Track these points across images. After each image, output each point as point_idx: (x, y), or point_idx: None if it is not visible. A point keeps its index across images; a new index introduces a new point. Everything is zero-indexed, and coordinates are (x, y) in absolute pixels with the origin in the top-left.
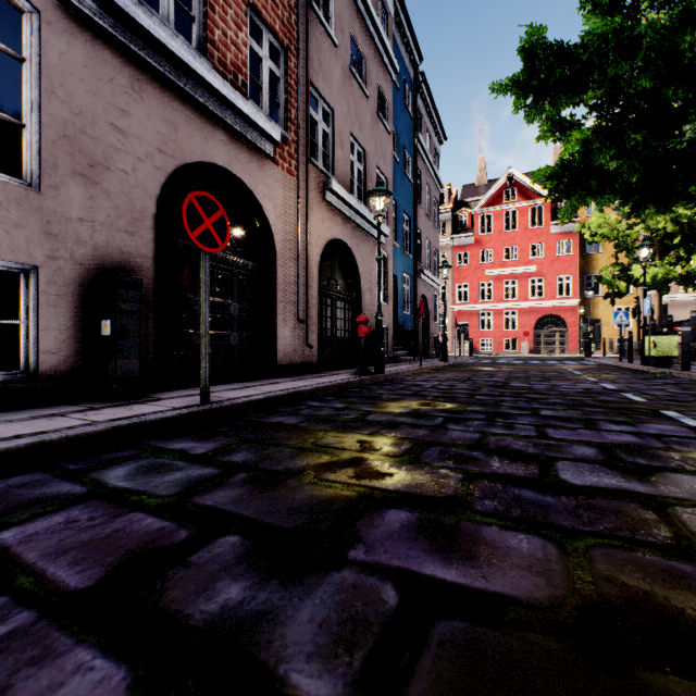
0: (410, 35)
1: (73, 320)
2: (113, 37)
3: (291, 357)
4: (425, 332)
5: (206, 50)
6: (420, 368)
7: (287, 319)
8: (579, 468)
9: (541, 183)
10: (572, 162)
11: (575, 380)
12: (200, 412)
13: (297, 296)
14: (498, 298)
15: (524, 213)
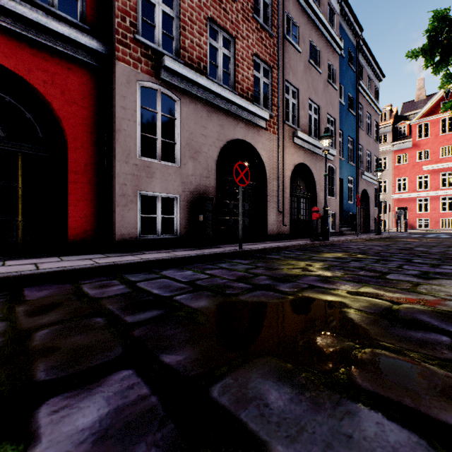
0: (353, 18)
1: (189, 215)
2: (202, 98)
3: (274, 230)
4: (366, 215)
5: (235, 87)
6: (356, 238)
7: (272, 210)
8: (399, 275)
9: None
10: None
11: None
12: (240, 252)
13: (277, 198)
14: (435, 187)
15: None
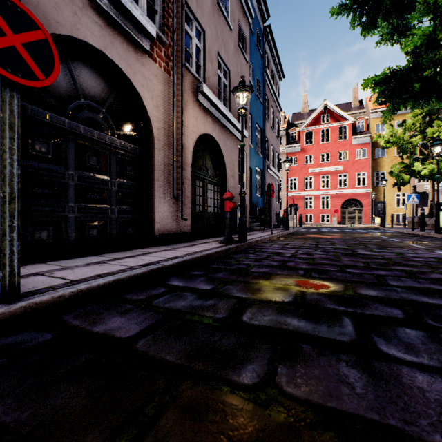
0: None
1: None
2: None
3: (168, 228)
4: (270, 209)
5: None
6: (272, 236)
7: (164, 195)
8: None
9: (344, 111)
10: (397, 70)
11: (407, 247)
12: None
13: (173, 176)
14: (317, 187)
15: (334, 131)
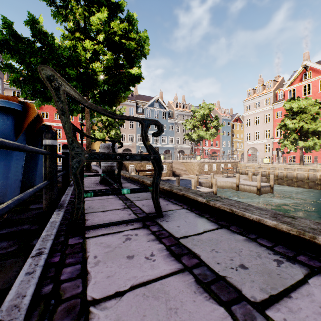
0: None
1: None
2: None
3: None
4: None
5: None
6: None
7: None
8: None
9: None
10: None
11: None
12: None
13: None
14: None
15: None
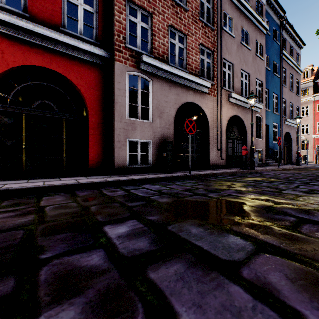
0: (276, 5)
1: (157, 152)
2: (165, 78)
3: (215, 162)
4: (289, 151)
5: (187, 68)
6: (277, 168)
7: (213, 149)
8: (292, 191)
9: None
10: None
11: None
12: (189, 176)
13: (217, 140)
14: None
15: None
